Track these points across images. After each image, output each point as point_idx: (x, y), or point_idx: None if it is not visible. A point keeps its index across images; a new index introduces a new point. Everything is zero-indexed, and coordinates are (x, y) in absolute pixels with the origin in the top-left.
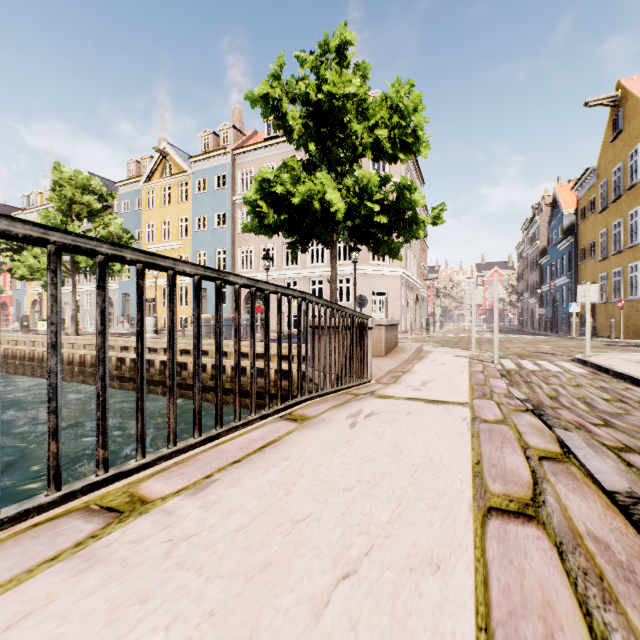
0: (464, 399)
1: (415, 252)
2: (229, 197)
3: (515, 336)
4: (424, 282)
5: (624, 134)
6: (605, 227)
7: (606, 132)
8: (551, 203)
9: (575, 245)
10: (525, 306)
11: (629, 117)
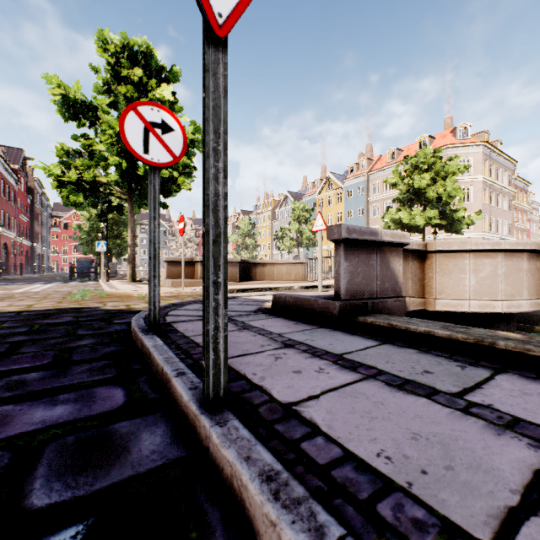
0: None
1: (504, 217)
2: (365, 199)
3: None
4: (522, 236)
5: None
6: None
7: None
8: None
9: None
10: None
11: None
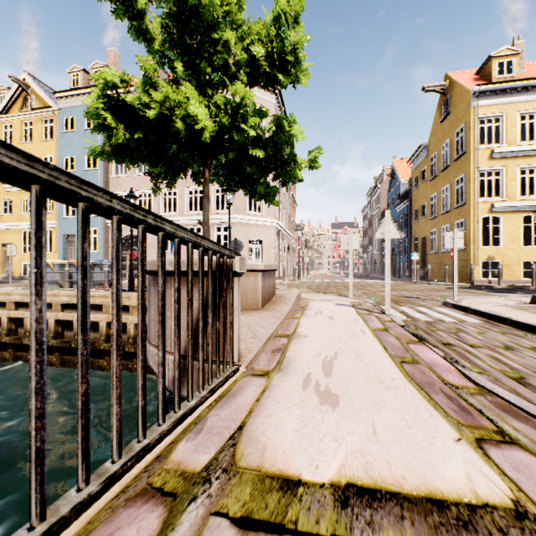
0: (473, 460)
1: (287, 207)
2: (101, 138)
3: (369, 281)
4: (294, 234)
5: (451, 116)
6: (435, 192)
7: (436, 115)
8: (391, 174)
9: (410, 207)
10: (369, 256)
11: (455, 102)
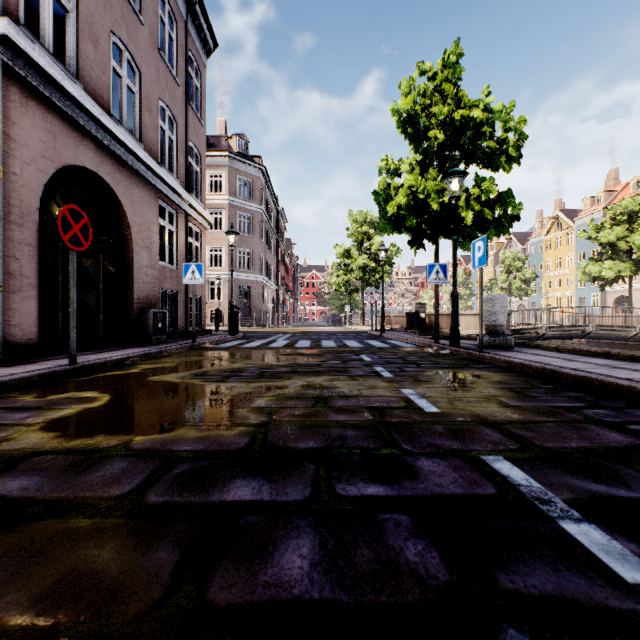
0: None
1: None
2: None
3: None
4: None
5: None
6: None
7: None
8: None
9: None
10: None
11: None
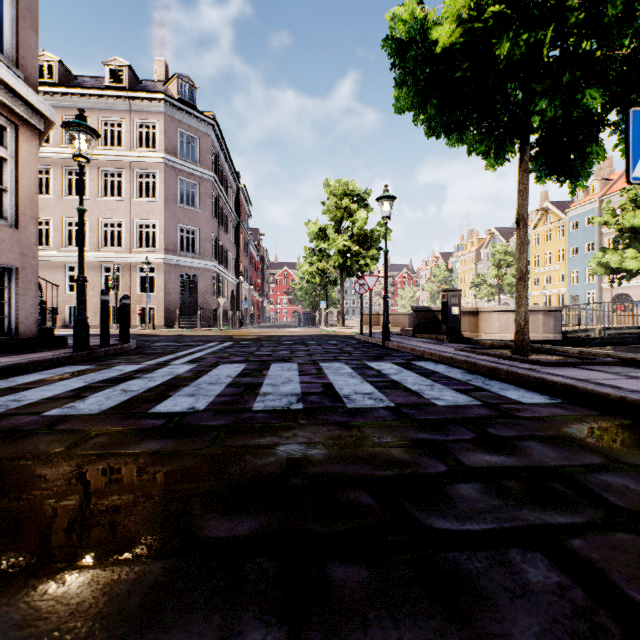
0: None
1: None
2: (596, 231)
3: None
4: None
5: None
6: None
7: None
8: None
9: None
10: None
11: None
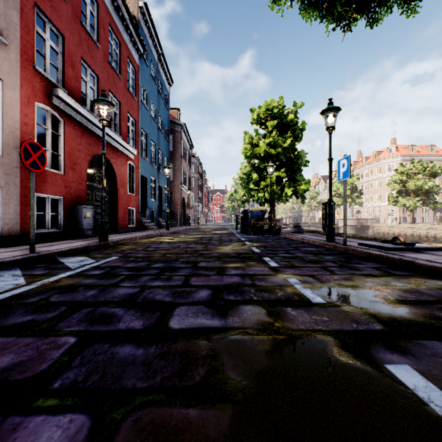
0: None
1: None
2: None
3: None
4: None
5: None
6: None
7: None
8: None
9: None
10: None
11: None
